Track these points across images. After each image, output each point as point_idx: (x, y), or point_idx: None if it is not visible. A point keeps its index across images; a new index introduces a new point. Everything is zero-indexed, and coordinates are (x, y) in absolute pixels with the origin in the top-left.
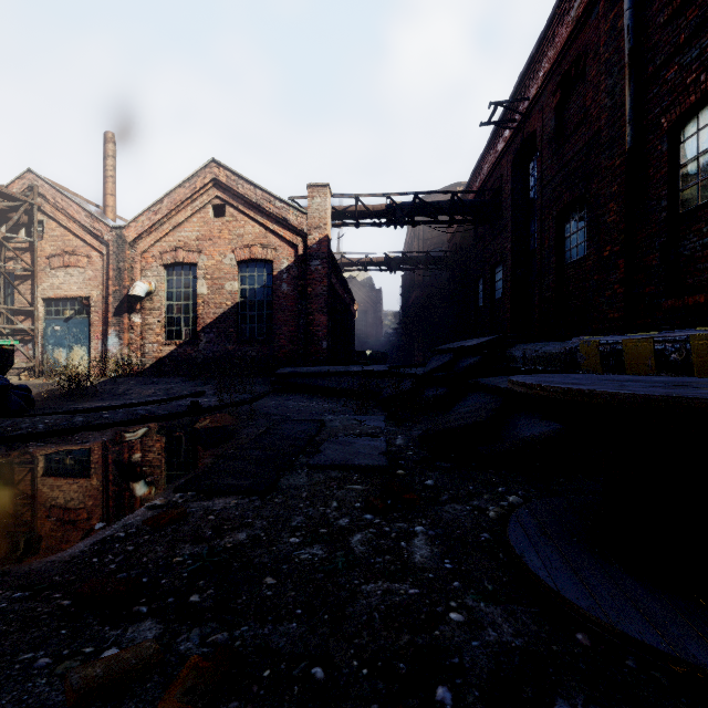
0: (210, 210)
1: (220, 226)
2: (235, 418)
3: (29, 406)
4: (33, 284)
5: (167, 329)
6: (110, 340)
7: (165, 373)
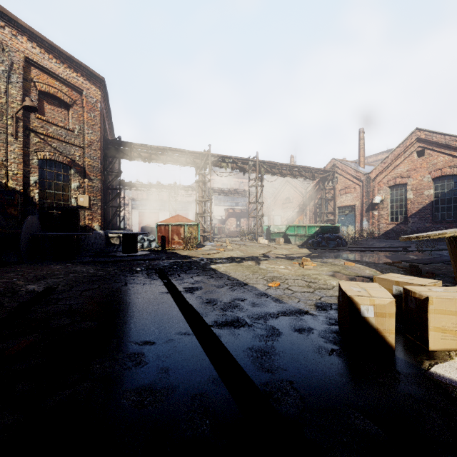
0: (414, 154)
1: (421, 161)
2: (422, 254)
3: (346, 245)
4: (334, 202)
5: (390, 216)
6: (363, 222)
7: (389, 237)
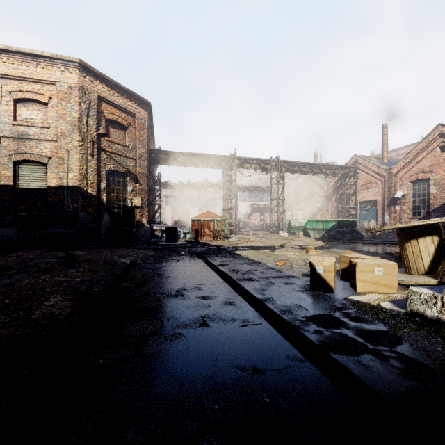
0: (437, 150)
1: (444, 156)
2: None
3: (362, 238)
4: (355, 197)
5: (412, 211)
6: (385, 217)
7: None
